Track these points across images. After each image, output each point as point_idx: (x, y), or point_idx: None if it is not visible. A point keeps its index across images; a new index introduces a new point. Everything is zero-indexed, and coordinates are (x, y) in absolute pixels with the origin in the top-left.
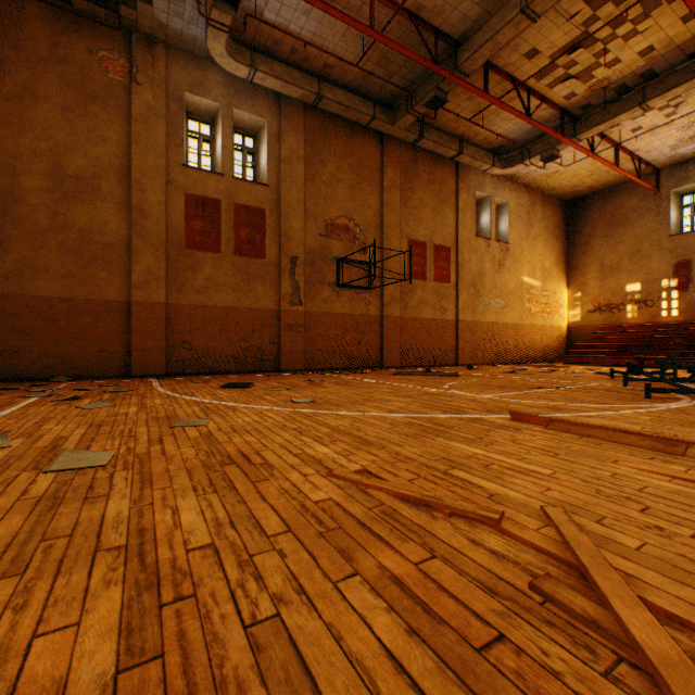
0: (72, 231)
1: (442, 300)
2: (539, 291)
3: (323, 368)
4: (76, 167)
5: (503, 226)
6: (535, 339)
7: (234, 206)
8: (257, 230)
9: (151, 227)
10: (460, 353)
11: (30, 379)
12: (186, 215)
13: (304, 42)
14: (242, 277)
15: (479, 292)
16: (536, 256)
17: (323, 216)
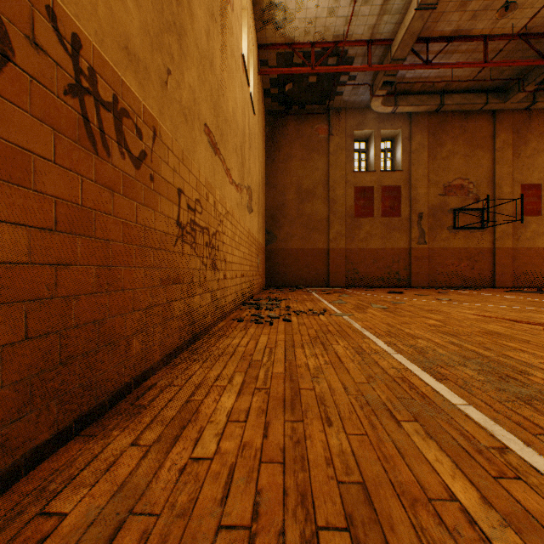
0: (304, 217)
1: None
2: None
3: (441, 286)
4: (306, 186)
5: None
6: None
7: (380, 188)
8: (395, 200)
9: (338, 209)
10: None
11: (289, 286)
12: (354, 199)
13: (432, 83)
14: (386, 230)
15: None
16: None
17: (441, 182)
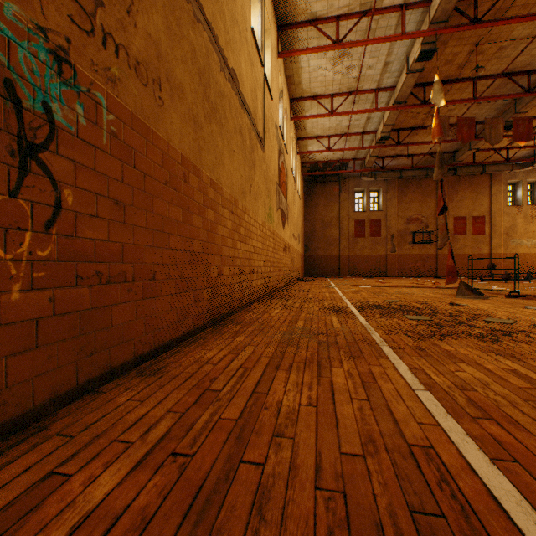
0: (325, 237)
1: (478, 244)
2: None
3: (405, 276)
4: (326, 220)
5: None
6: None
7: (369, 221)
8: (378, 227)
9: (344, 233)
10: (493, 271)
11: (317, 276)
12: (354, 227)
13: (391, 170)
14: (372, 244)
15: (510, 237)
16: None
17: (405, 216)
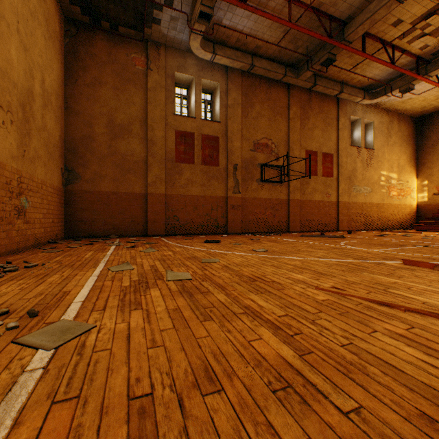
0: (118, 155)
1: (327, 188)
2: (395, 181)
3: (252, 232)
4: (120, 120)
5: (369, 138)
6: (393, 213)
7: (201, 136)
8: (214, 149)
9: (157, 151)
10: (340, 223)
11: (98, 236)
12: (175, 143)
13: (246, 35)
14: (206, 177)
15: (353, 183)
16: (394, 157)
17: (252, 139)
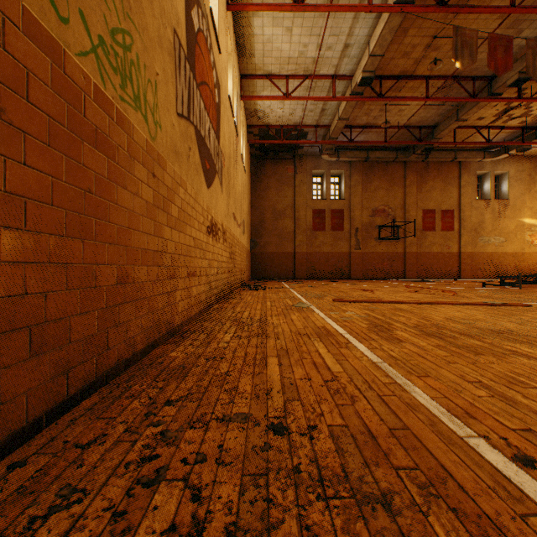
0: (278, 230)
1: (447, 241)
2: None
3: (371, 278)
4: (279, 208)
5: (504, 188)
6: None
7: (330, 211)
8: (340, 219)
9: (301, 225)
10: (462, 272)
11: (267, 279)
12: (312, 218)
13: (358, 147)
14: (334, 239)
15: (479, 234)
16: None
17: (371, 207)
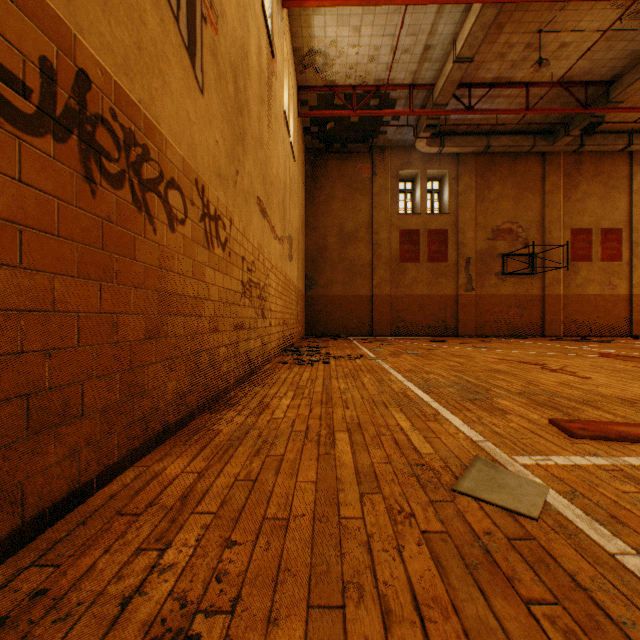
0: (346, 261)
1: (611, 277)
2: None
3: (489, 335)
4: (348, 228)
5: None
6: None
7: (427, 232)
8: (442, 244)
9: (382, 253)
10: (635, 325)
11: (330, 335)
12: (399, 243)
13: (476, 125)
14: (432, 275)
15: None
16: None
17: (489, 225)
